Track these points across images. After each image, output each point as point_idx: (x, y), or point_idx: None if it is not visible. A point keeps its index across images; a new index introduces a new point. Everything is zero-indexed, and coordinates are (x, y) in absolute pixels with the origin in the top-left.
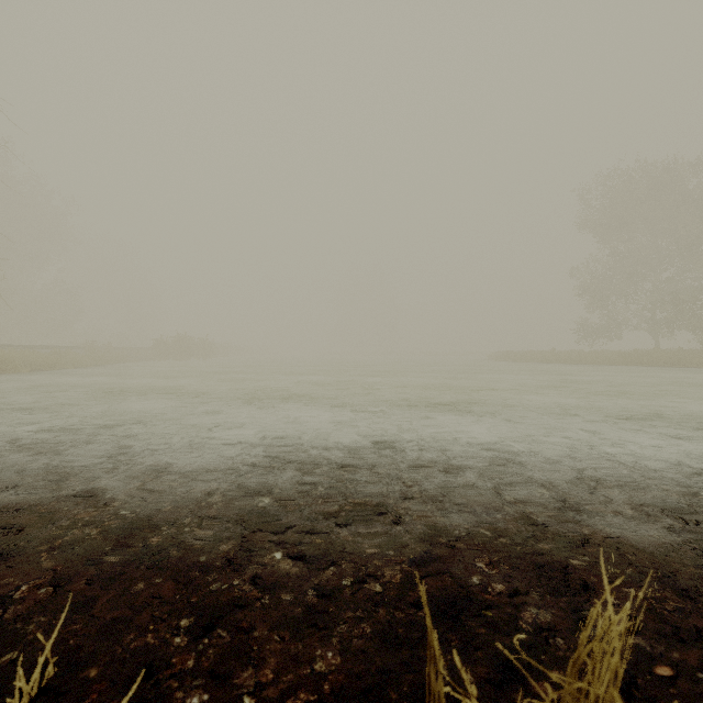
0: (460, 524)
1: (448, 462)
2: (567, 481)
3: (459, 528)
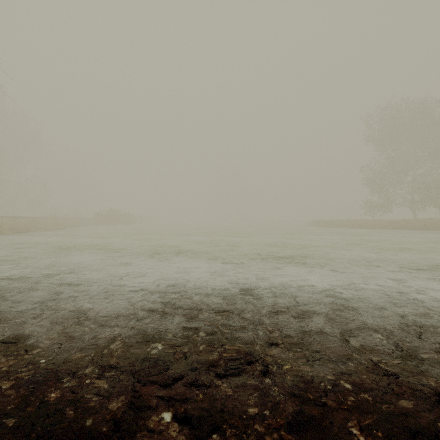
0: (322, 374)
1: (298, 307)
2: (394, 325)
3: (323, 380)
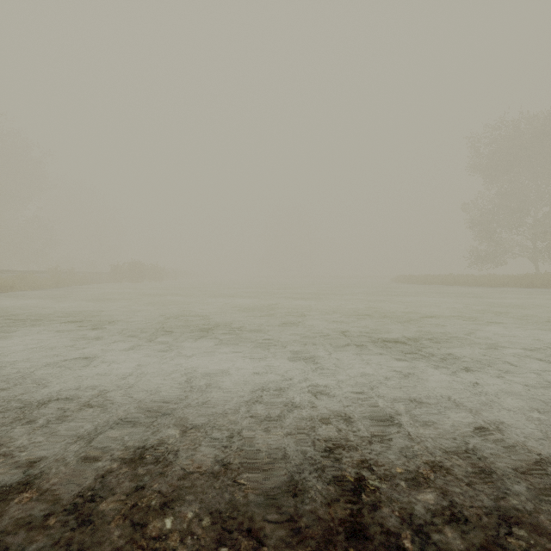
0: None
1: None
2: None
3: None
